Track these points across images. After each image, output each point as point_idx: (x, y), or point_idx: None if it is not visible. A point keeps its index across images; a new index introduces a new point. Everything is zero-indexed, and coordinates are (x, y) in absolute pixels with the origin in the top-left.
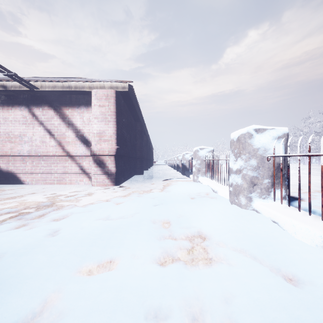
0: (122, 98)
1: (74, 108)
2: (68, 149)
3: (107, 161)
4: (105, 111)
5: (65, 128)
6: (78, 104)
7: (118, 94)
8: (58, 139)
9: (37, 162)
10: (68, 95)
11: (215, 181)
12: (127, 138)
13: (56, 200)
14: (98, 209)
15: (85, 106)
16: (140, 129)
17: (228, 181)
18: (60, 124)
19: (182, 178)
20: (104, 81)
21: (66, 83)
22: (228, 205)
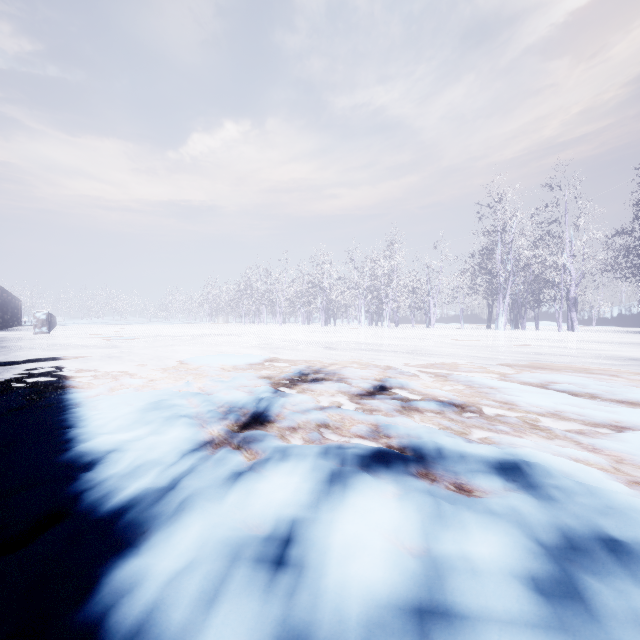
0: None
1: None
2: None
3: None
4: None
5: None
6: None
7: None
8: None
9: None
10: None
11: None
12: None
13: None
14: None
15: None
16: None
17: None
18: None
19: None
20: None
21: None
22: None
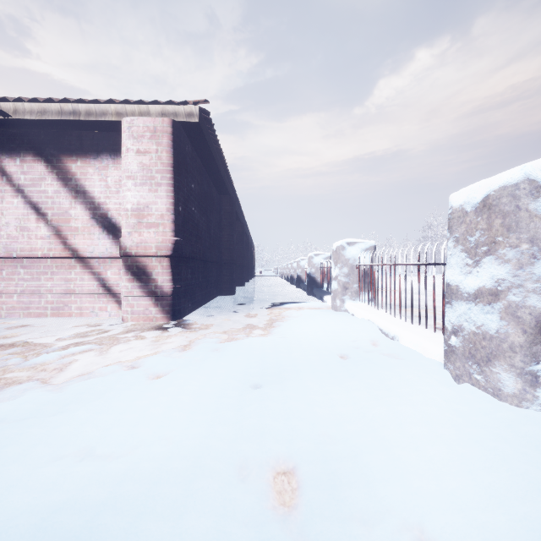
0: (188, 140)
1: (88, 158)
2: (75, 244)
3: (154, 268)
4: (150, 163)
5: (69, 200)
6: (96, 151)
7: (178, 127)
8: (54, 222)
9: (10, 271)
10: (75, 131)
11: (382, 311)
12: (202, 224)
13: (8, 363)
14: (86, 403)
15: (111, 154)
16: (229, 209)
17: (426, 314)
18: (59, 192)
19: (309, 303)
20: (148, 101)
21: (68, 103)
22: (449, 384)
